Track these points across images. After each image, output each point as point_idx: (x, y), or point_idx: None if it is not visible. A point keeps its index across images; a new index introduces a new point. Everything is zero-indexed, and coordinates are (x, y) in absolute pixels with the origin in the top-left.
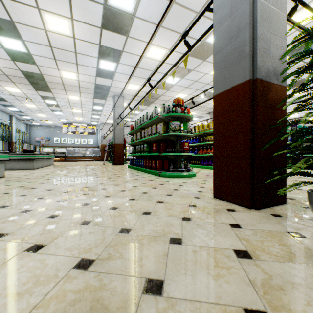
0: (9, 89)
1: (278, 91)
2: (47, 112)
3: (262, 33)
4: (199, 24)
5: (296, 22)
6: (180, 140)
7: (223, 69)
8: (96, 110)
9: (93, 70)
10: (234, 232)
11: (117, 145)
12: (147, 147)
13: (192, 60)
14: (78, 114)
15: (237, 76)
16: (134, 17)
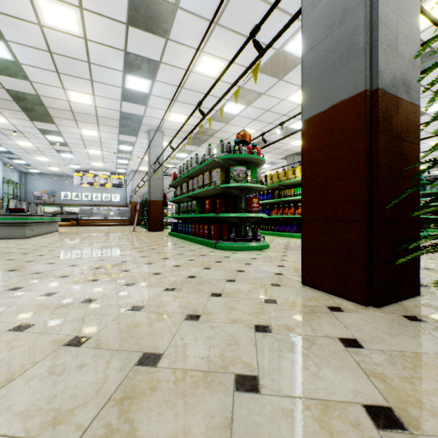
0: None
1: (408, 112)
2: (50, 154)
3: (386, 13)
4: (274, 22)
5: (427, 11)
6: (246, 194)
7: (318, 77)
8: (123, 151)
9: (117, 90)
10: (352, 357)
11: (153, 202)
12: (197, 205)
13: (263, 79)
14: (97, 158)
15: (343, 86)
16: (176, 8)
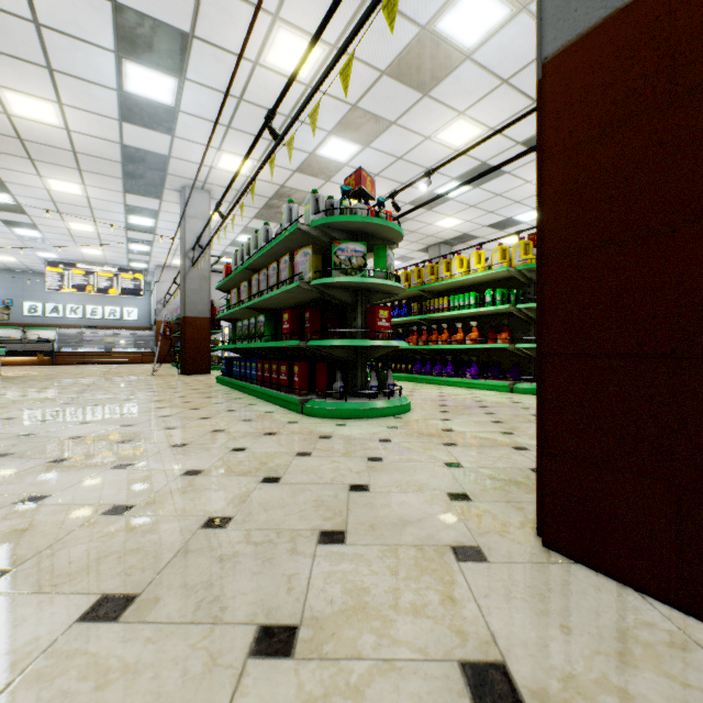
0: None
1: None
2: None
3: None
4: None
5: None
6: (366, 301)
7: None
8: (137, 228)
9: (108, 96)
10: None
11: (191, 321)
12: (267, 324)
13: (395, 92)
14: (89, 239)
15: None
16: None
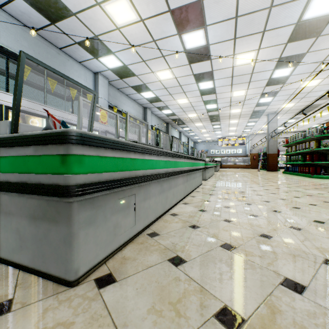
0: (196, 125)
1: None
2: (210, 133)
3: None
4: None
5: None
6: None
7: None
8: (248, 126)
9: (254, 104)
10: None
11: (270, 155)
12: (301, 157)
13: None
14: (232, 131)
15: None
16: (289, 76)
